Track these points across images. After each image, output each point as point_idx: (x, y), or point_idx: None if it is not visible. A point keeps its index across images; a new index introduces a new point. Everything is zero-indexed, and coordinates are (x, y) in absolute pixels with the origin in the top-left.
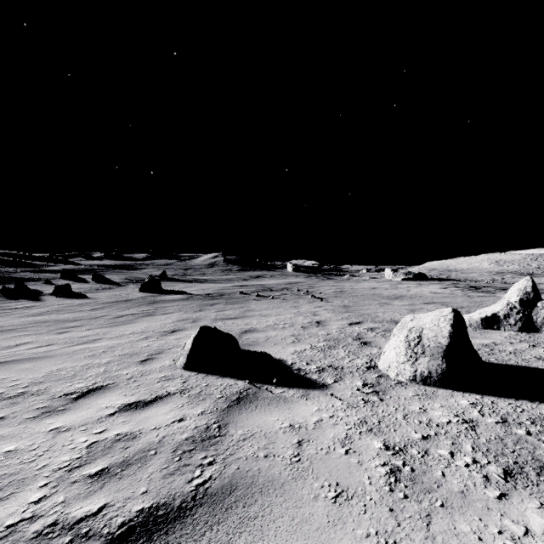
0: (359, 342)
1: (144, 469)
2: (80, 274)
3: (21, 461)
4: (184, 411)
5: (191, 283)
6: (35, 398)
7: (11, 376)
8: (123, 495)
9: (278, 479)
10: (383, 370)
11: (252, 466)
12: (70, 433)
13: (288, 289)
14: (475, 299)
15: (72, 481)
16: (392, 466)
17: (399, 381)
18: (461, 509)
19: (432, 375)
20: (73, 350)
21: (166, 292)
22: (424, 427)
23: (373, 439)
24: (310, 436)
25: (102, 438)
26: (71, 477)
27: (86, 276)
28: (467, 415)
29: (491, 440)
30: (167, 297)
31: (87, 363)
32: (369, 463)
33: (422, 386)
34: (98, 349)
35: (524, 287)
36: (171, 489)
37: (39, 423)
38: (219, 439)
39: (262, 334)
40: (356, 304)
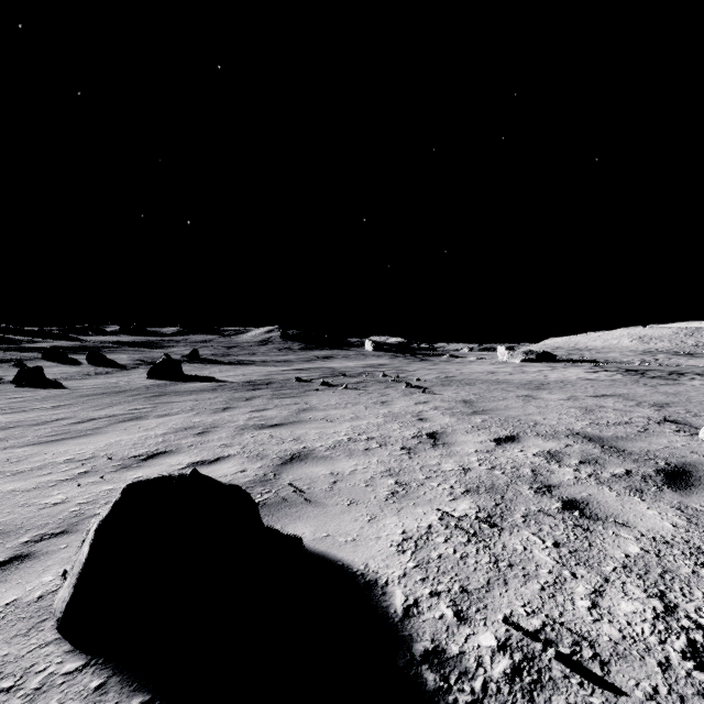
0: (555, 500)
1: None
2: (74, 354)
3: None
4: None
5: (231, 366)
6: None
7: None
8: None
9: None
10: None
11: None
12: None
13: (369, 374)
14: (664, 389)
15: None
16: None
17: None
18: None
19: None
20: None
21: (186, 379)
22: None
23: None
24: None
25: None
26: None
27: (81, 356)
28: None
29: None
30: (184, 387)
31: None
32: None
33: None
34: None
35: None
36: None
37: None
38: None
39: (323, 467)
40: (482, 398)
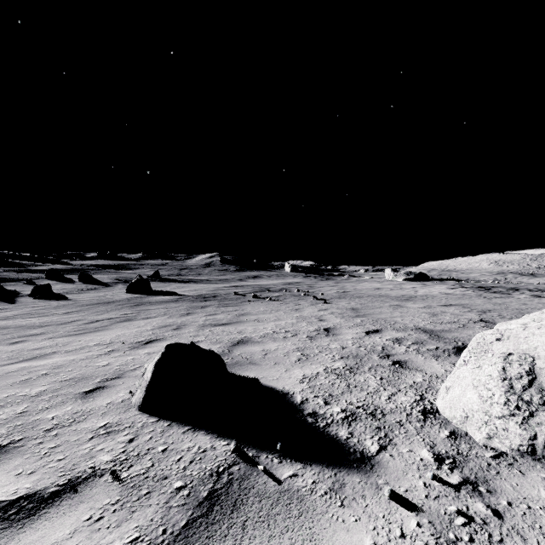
0: (389, 361)
1: None
2: (67, 274)
3: None
4: (95, 539)
5: (185, 283)
6: None
7: None
8: None
9: None
10: (454, 421)
11: None
12: None
13: (287, 289)
14: (495, 301)
15: None
16: None
17: (495, 450)
18: None
19: None
20: (5, 372)
21: (155, 293)
22: None
23: None
24: None
25: None
26: None
27: (73, 276)
28: None
29: None
30: (155, 299)
31: (9, 395)
32: None
33: None
34: (39, 370)
35: None
36: None
37: None
38: None
39: (258, 347)
40: (365, 307)
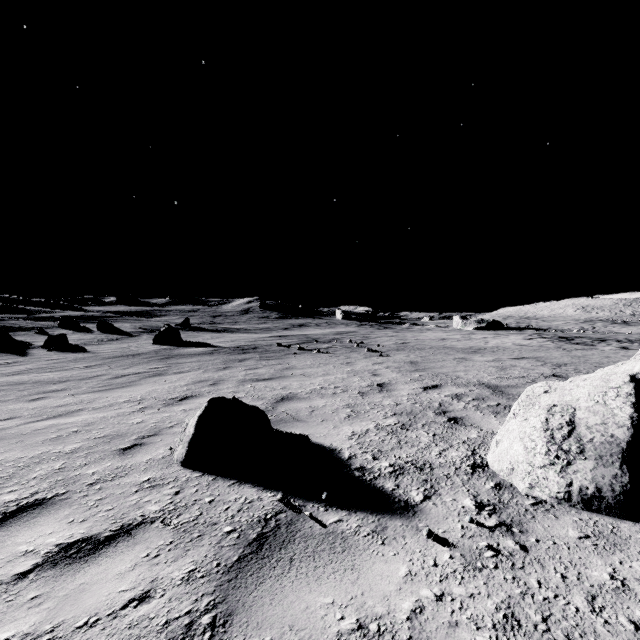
0: (444, 417)
1: None
2: (84, 323)
3: None
4: (156, 570)
5: (219, 333)
6: None
7: None
8: None
9: None
10: (501, 473)
11: None
12: None
13: (338, 340)
14: (575, 353)
15: None
16: None
17: (536, 498)
18: None
19: (603, 494)
20: (33, 429)
21: (186, 345)
22: None
23: None
24: None
25: None
26: None
27: (91, 325)
28: None
29: None
30: (186, 351)
31: (43, 452)
32: None
33: (583, 512)
34: (69, 428)
35: None
36: None
37: None
38: None
39: (304, 403)
40: (426, 360)
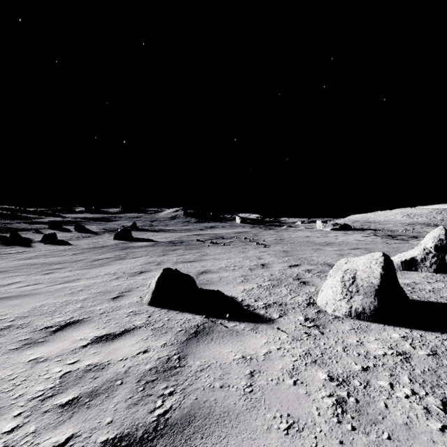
0: (298, 281)
1: (110, 399)
2: (64, 225)
3: (0, 390)
4: (148, 343)
5: (157, 232)
6: (19, 330)
7: (0, 311)
8: (90, 425)
9: (233, 410)
10: (321, 306)
11: (208, 396)
12: (47, 363)
13: (237, 237)
14: (393, 245)
15: (44, 410)
16: (337, 397)
17: (335, 316)
18: (407, 442)
19: (365, 311)
20: (55, 288)
21: (135, 240)
22: (363, 358)
23: (318, 370)
24: (261, 367)
25: (74, 368)
26: (44, 406)
27: (69, 227)
28: (400, 347)
29: (425, 372)
30: (137, 244)
31: (67, 300)
32: (316, 394)
33: (356, 320)
34: (76, 288)
35: (438, 235)
36: (134, 419)
37: (20, 354)
38: (179, 370)
39: (215, 275)
40: (294, 250)
